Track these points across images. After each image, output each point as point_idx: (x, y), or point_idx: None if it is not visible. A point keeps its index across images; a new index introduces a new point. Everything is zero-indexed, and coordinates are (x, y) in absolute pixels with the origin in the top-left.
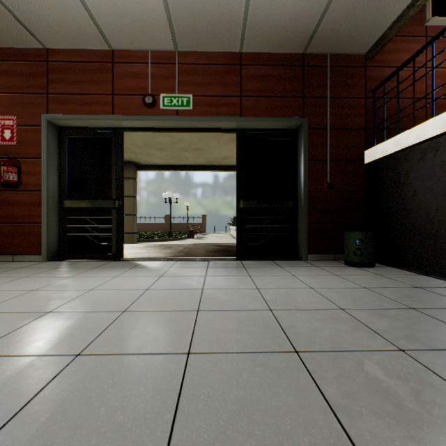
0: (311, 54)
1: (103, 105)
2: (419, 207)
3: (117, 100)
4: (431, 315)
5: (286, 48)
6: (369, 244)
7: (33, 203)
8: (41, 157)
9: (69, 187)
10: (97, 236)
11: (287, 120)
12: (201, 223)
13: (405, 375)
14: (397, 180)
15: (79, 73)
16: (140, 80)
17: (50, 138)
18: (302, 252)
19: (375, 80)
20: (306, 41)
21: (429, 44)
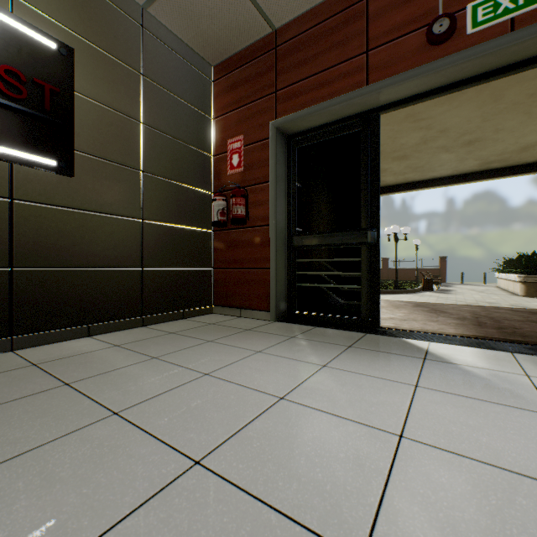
0: None
1: (350, 76)
2: None
3: (374, 58)
4: None
5: None
6: None
7: (259, 243)
8: (268, 180)
9: (298, 218)
10: (337, 289)
11: None
12: (438, 268)
13: None
14: None
15: (314, 43)
16: (418, 1)
17: (278, 152)
18: None
19: None
20: None
21: None
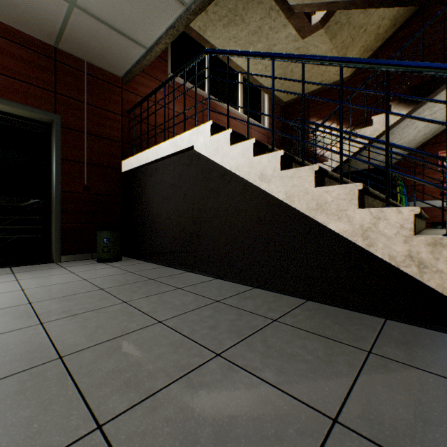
0: (66, 52)
1: None
2: (150, 211)
3: None
4: (109, 291)
5: (30, 30)
6: (116, 242)
7: None
8: None
9: None
10: None
11: (34, 111)
12: None
13: (15, 342)
14: (141, 189)
15: None
16: None
17: None
18: (54, 254)
19: (131, 103)
20: (55, 36)
21: (155, 92)
